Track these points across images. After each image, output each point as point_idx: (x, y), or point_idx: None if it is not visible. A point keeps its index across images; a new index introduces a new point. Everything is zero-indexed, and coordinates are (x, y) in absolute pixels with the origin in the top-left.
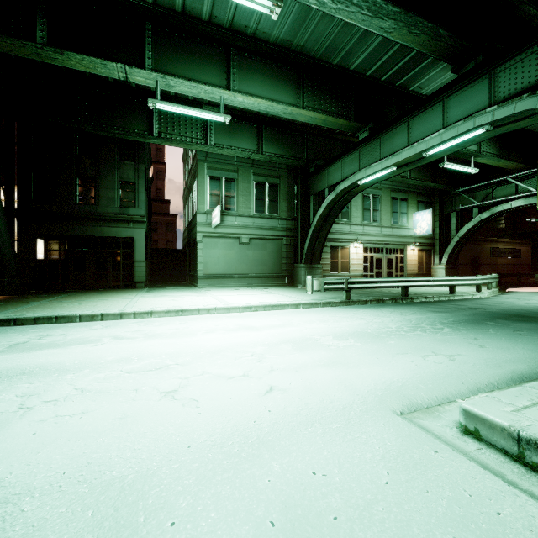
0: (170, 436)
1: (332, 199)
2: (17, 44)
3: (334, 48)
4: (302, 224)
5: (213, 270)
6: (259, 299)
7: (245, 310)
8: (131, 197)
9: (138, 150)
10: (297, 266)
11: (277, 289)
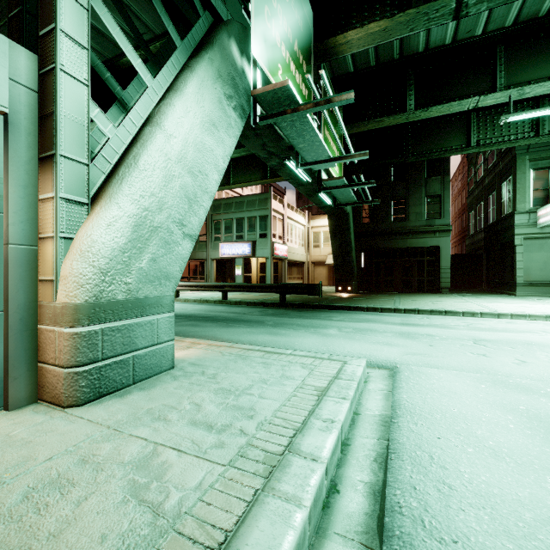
0: None
1: None
2: (396, 118)
3: None
4: None
5: (536, 276)
6: None
7: None
8: (436, 208)
9: (443, 164)
10: None
11: None
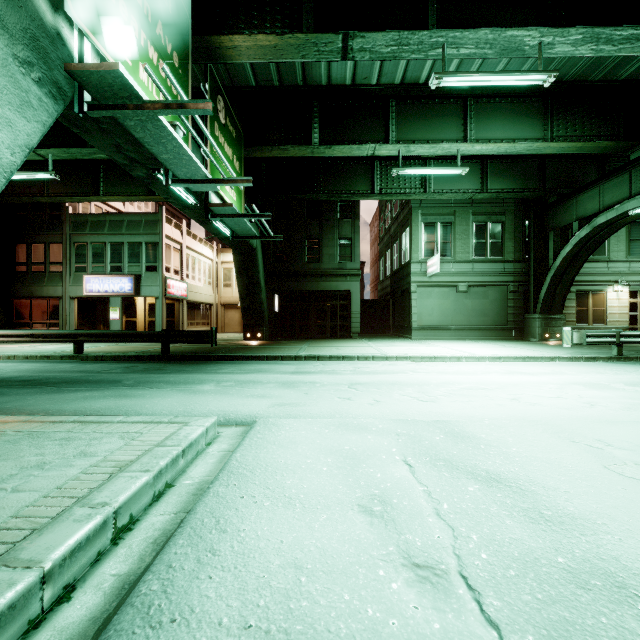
0: (544, 413)
1: (585, 235)
2: (301, 149)
3: (597, 65)
4: (535, 267)
5: (426, 321)
6: (501, 351)
7: (494, 360)
8: (348, 252)
9: (354, 207)
10: (528, 316)
11: (508, 343)
